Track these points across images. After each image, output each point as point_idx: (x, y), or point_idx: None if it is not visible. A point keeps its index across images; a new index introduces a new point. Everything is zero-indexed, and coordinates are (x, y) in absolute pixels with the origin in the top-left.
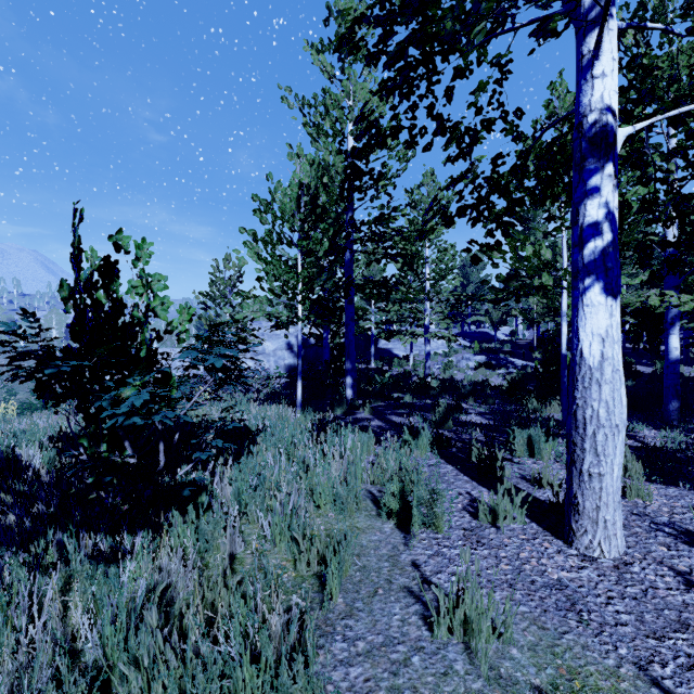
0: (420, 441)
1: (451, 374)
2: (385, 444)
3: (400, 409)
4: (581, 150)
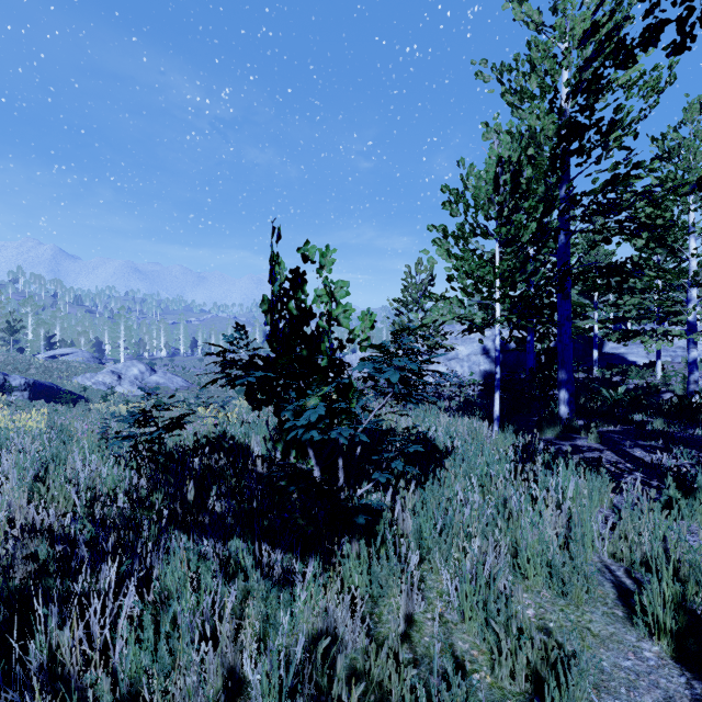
0: (698, 503)
1: None
2: (627, 492)
3: (647, 440)
4: None
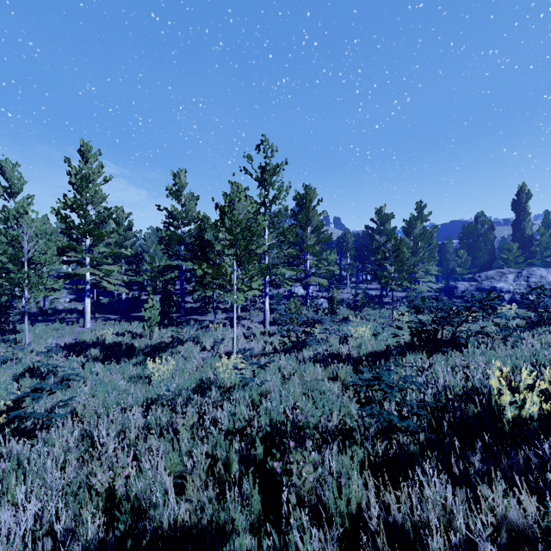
0: (57, 323)
1: (55, 306)
2: (45, 326)
3: (41, 321)
4: (86, 280)
